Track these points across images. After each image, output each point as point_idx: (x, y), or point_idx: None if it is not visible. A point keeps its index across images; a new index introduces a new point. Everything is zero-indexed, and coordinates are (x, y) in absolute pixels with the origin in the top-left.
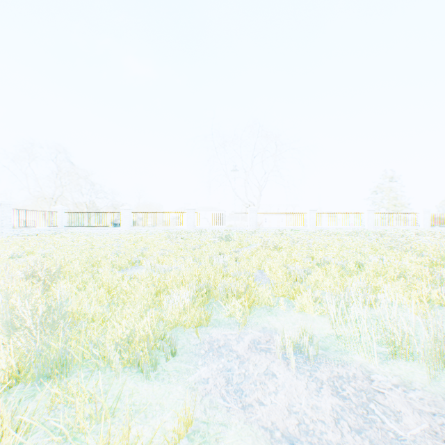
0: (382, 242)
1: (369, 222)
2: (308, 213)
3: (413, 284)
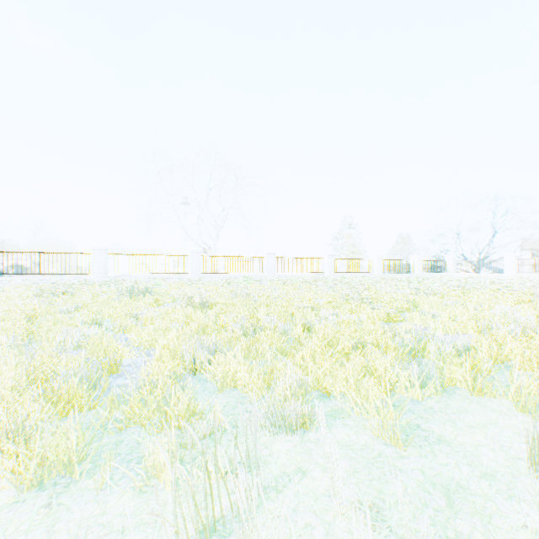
0: (340, 291)
1: (329, 269)
2: (265, 257)
3: (372, 361)
